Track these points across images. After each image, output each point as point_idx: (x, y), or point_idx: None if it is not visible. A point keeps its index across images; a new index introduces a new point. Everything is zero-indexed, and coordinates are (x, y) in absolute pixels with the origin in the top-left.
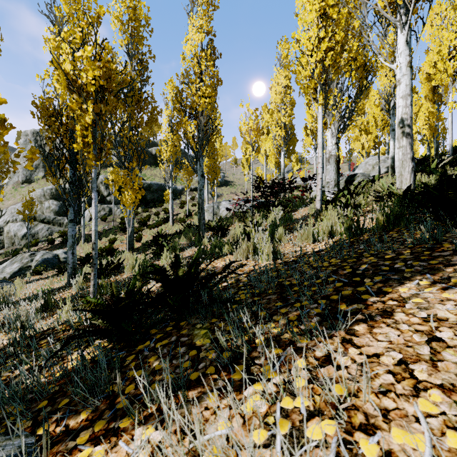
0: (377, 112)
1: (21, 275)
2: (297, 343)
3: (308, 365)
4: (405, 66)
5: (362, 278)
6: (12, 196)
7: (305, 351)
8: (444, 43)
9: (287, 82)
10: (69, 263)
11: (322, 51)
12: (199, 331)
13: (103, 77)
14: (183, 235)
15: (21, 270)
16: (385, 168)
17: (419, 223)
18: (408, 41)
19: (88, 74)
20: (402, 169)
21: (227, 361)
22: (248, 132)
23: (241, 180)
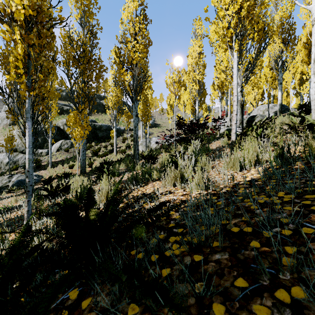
0: (267, 71)
1: (0, 192)
2: None
3: None
4: None
5: None
6: (2, 134)
7: None
8: None
9: (200, 49)
10: None
11: (238, 2)
12: None
13: (32, 7)
14: (122, 162)
15: (1, 188)
16: (272, 113)
17: None
18: None
19: (15, 1)
20: None
21: None
22: (172, 84)
23: (166, 123)
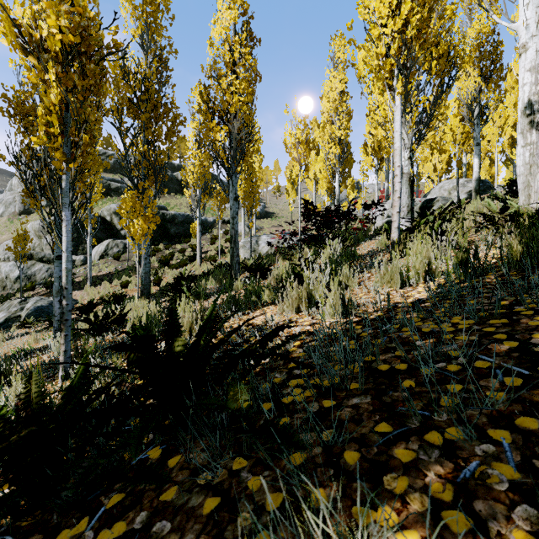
0: (455, 123)
1: (7, 327)
2: None
3: None
4: (534, 22)
5: None
6: (7, 229)
7: None
8: None
9: (343, 87)
10: (55, 314)
11: (403, 15)
12: (202, 499)
13: (74, 29)
14: (211, 277)
15: (8, 321)
16: (464, 194)
17: None
18: None
19: (49, 21)
20: (530, 177)
21: None
22: (295, 145)
23: (285, 211)
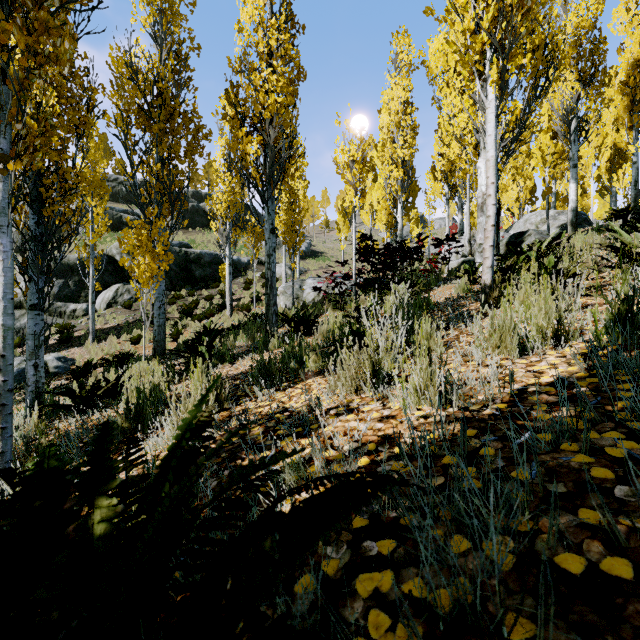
0: (545, 141)
1: None
2: None
3: None
4: None
5: None
6: None
7: None
8: None
9: (407, 95)
10: (29, 383)
11: None
12: None
13: None
14: (242, 331)
15: None
16: (555, 229)
17: None
18: None
19: None
20: None
21: None
22: (349, 165)
23: (335, 250)
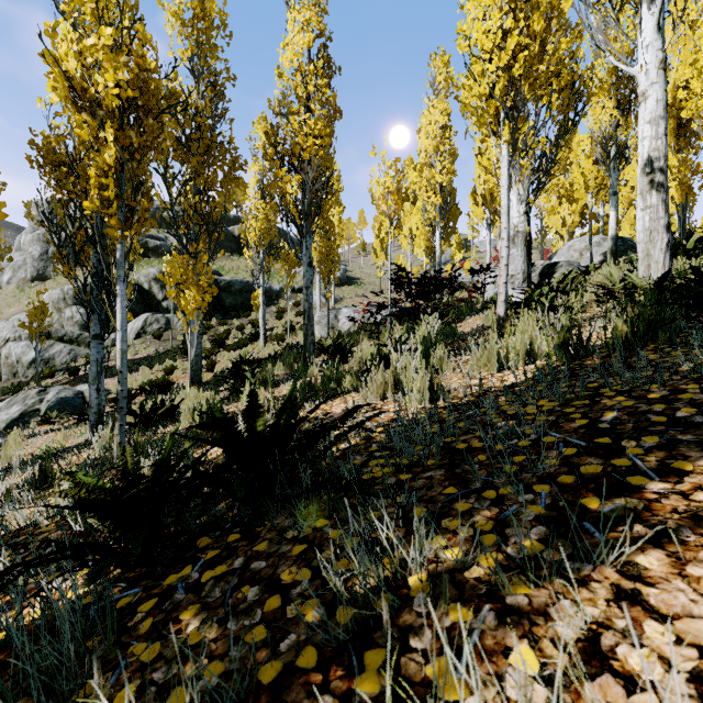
0: (588, 166)
1: (23, 424)
2: (506, 594)
3: (546, 668)
4: (655, 67)
5: (614, 438)
6: (16, 300)
7: (530, 620)
8: (702, 48)
9: (445, 119)
10: (92, 405)
11: (509, 50)
12: (291, 547)
13: (133, 83)
14: (279, 360)
15: (24, 416)
16: (600, 256)
17: (692, 335)
18: (661, 25)
19: (107, 76)
20: (650, 245)
21: (345, 635)
22: (384, 196)
23: (373, 276)
